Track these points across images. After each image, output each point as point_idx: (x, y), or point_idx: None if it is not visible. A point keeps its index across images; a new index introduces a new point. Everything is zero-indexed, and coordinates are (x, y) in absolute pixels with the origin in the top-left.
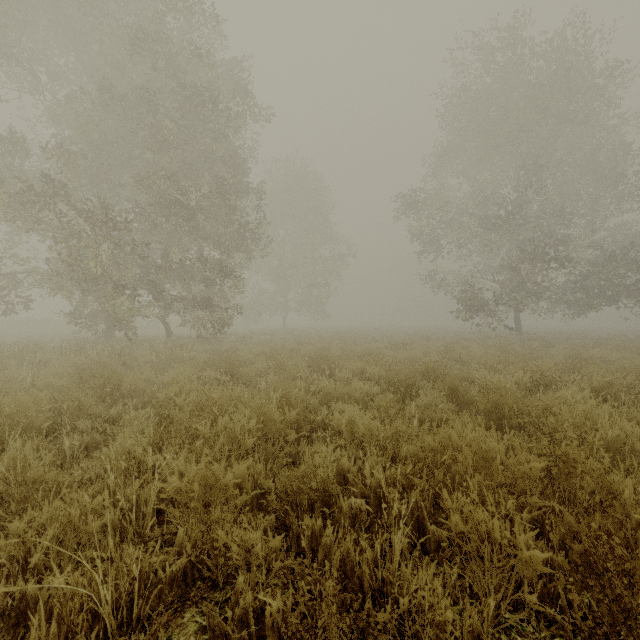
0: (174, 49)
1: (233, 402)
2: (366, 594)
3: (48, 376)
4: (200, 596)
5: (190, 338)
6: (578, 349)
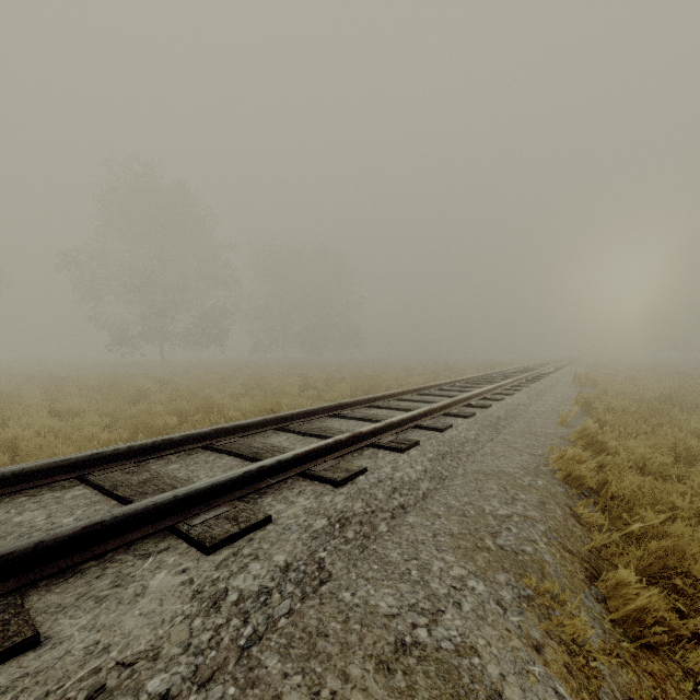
0: None
1: None
2: None
3: None
4: None
5: None
6: (152, 367)
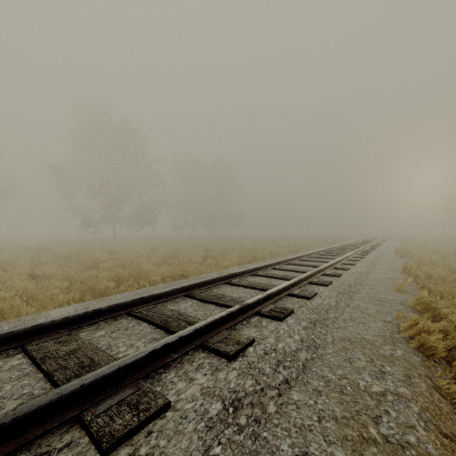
0: None
1: None
2: None
3: None
4: None
5: None
6: (107, 241)
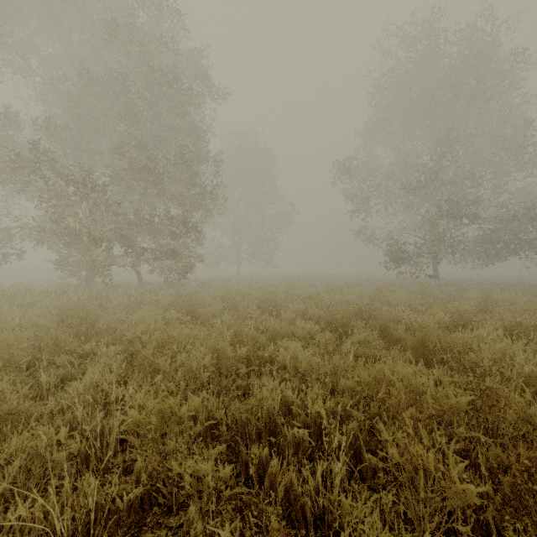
0: (144, 37)
1: (190, 340)
2: (309, 522)
3: (33, 316)
4: (156, 521)
5: (158, 284)
6: (488, 293)
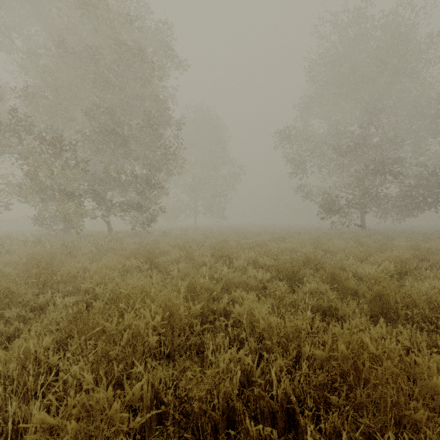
0: (111, 16)
1: (139, 298)
2: None
3: None
4: None
5: (126, 233)
6: (417, 242)
